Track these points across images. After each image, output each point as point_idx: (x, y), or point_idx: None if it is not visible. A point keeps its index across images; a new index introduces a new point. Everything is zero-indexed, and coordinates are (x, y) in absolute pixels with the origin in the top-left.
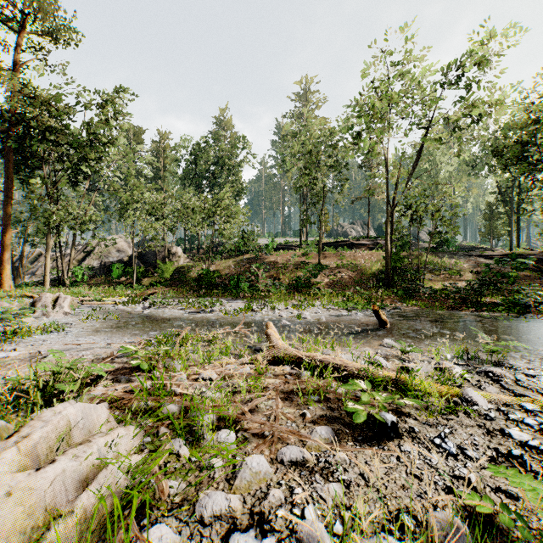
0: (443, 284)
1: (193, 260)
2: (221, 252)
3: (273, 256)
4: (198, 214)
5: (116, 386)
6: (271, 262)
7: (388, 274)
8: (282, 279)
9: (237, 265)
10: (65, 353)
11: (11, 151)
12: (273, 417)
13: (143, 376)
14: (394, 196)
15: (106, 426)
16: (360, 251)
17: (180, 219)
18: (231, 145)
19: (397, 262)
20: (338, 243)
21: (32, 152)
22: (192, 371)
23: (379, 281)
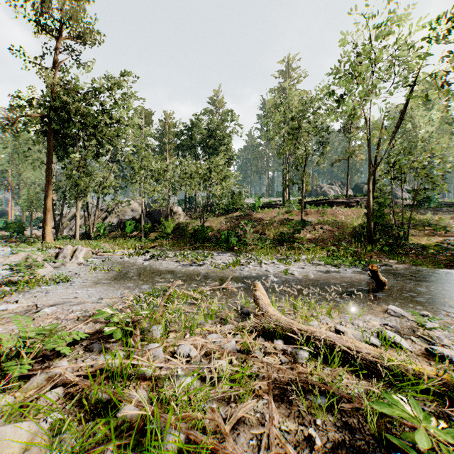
0: (428, 240)
1: (191, 218)
2: (215, 210)
3: (259, 214)
4: (195, 178)
5: (79, 363)
6: (258, 219)
7: (370, 230)
8: (268, 234)
9: (228, 222)
10: (58, 307)
11: (50, 132)
12: (266, 438)
13: (119, 343)
14: (376, 155)
15: (25, 453)
16: (340, 208)
17: (180, 183)
18: (222, 119)
19: (379, 218)
20: (319, 202)
21: (67, 132)
22: (169, 342)
23: (361, 236)
